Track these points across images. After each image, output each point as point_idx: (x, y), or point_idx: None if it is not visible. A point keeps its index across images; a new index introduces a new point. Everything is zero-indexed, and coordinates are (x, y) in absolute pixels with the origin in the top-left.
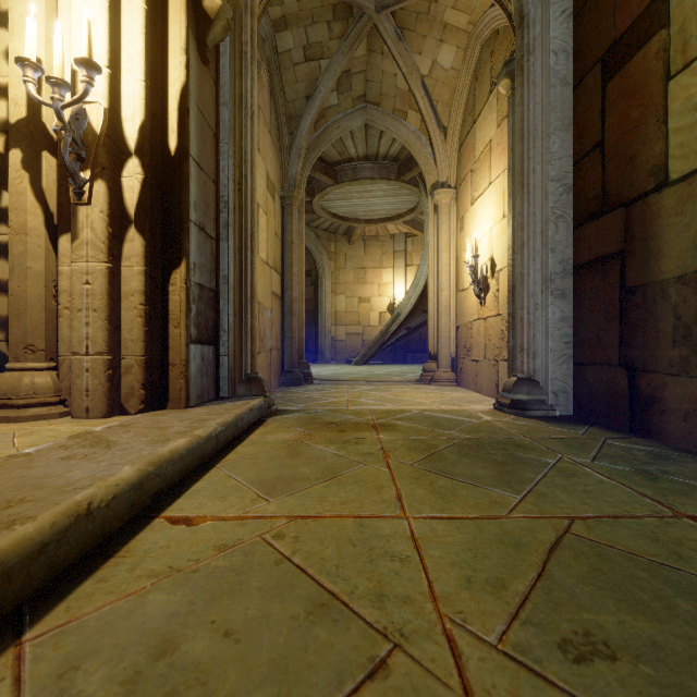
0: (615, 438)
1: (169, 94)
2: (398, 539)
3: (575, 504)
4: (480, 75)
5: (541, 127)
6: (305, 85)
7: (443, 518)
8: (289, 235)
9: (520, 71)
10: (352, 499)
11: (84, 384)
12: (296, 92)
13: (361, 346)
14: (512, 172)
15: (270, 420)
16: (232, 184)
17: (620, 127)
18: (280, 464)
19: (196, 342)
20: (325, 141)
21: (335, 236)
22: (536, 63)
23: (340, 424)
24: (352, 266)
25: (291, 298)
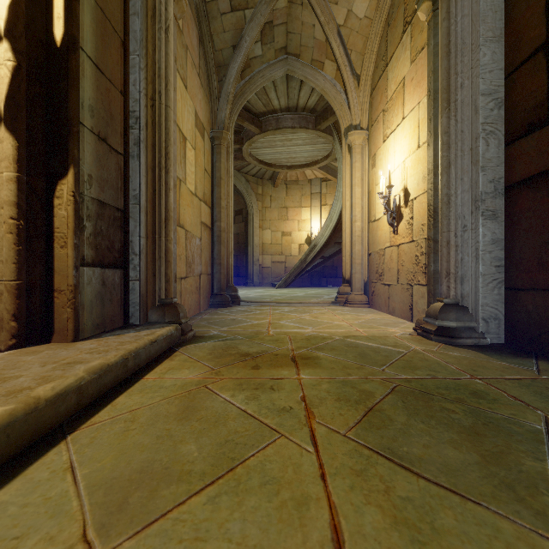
0: None
1: None
2: None
3: None
4: (393, 20)
5: (471, 39)
6: (232, 35)
7: None
8: (218, 172)
9: None
10: (251, 548)
11: None
12: (224, 41)
13: (283, 272)
14: (433, 95)
15: (181, 351)
16: (144, 99)
17: None
18: (160, 434)
19: (93, 265)
20: (250, 89)
21: (262, 181)
22: None
23: (256, 356)
24: (276, 205)
25: (220, 229)
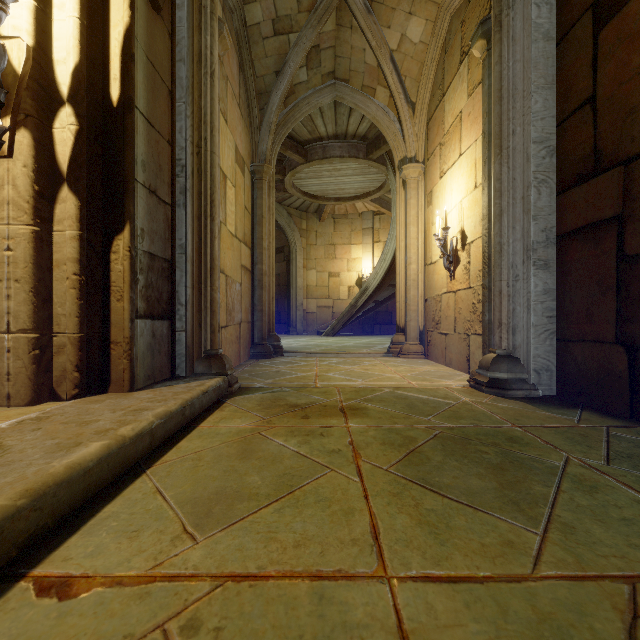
0: (618, 427)
1: (111, 37)
2: (377, 636)
3: (622, 548)
4: (450, 47)
5: (522, 86)
6: (274, 60)
7: (442, 581)
8: (259, 210)
9: (498, 27)
10: (310, 536)
11: (4, 367)
12: (266, 67)
13: (330, 319)
14: (487, 137)
15: (229, 402)
16: (190, 146)
17: (617, 77)
18: (226, 469)
19: (145, 317)
20: (294, 117)
21: (307, 214)
22: (516, 17)
23: (305, 407)
24: (322, 242)
25: (261, 272)
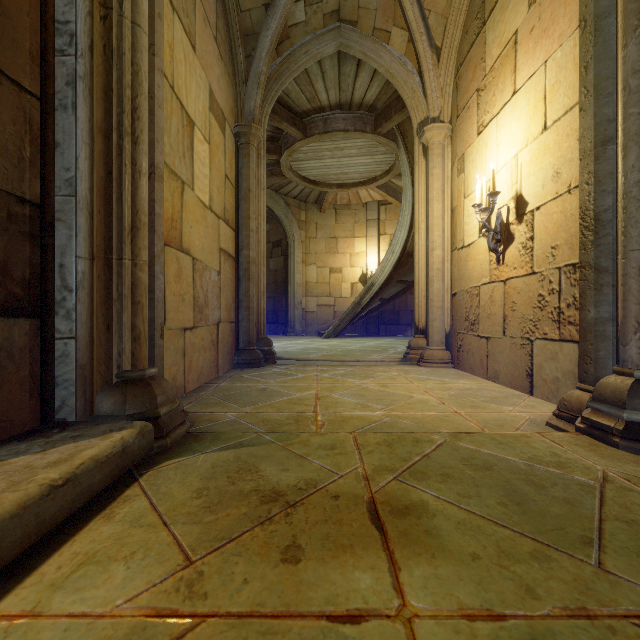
0: None
1: None
2: None
3: None
4: None
5: None
6: None
7: None
8: (245, 182)
9: None
10: None
11: None
12: None
13: (332, 318)
14: (594, 23)
15: (142, 482)
16: None
17: None
18: None
19: None
20: (290, 69)
21: (306, 205)
22: None
23: (293, 501)
24: (323, 235)
25: (247, 259)
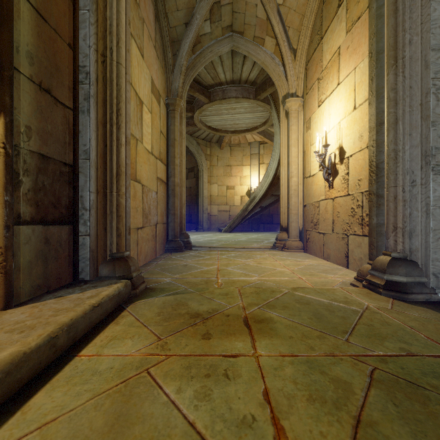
0: None
1: None
2: None
3: None
4: None
5: None
6: (184, 13)
7: None
8: (172, 134)
9: None
10: None
11: None
12: (177, 19)
13: (228, 219)
14: (375, 56)
15: (129, 310)
16: (94, 54)
17: None
18: None
19: (33, 222)
20: (200, 62)
21: (210, 144)
22: None
23: (206, 317)
24: (222, 164)
25: (174, 183)
